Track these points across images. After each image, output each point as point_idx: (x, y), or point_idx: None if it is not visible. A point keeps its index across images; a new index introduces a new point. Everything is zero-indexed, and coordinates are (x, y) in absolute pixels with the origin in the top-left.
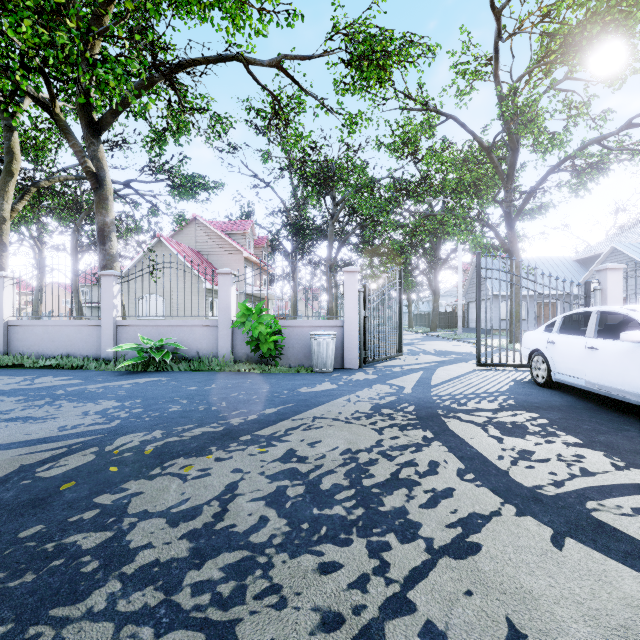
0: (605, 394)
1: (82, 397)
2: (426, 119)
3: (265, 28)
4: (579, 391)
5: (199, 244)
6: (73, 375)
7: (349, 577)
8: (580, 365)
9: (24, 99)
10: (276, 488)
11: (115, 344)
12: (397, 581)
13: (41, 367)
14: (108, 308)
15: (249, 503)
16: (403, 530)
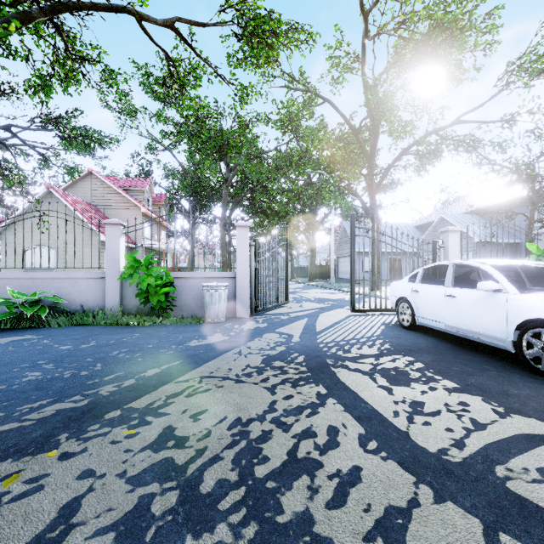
0: (462, 336)
1: None
2: (308, 98)
3: None
4: (436, 332)
5: (95, 198)
6: None
7: None
8: (440, 311)
9: None
10: (137, 501)
11: None
12: None
13: None
14: None
15: (88, 542)
16: None
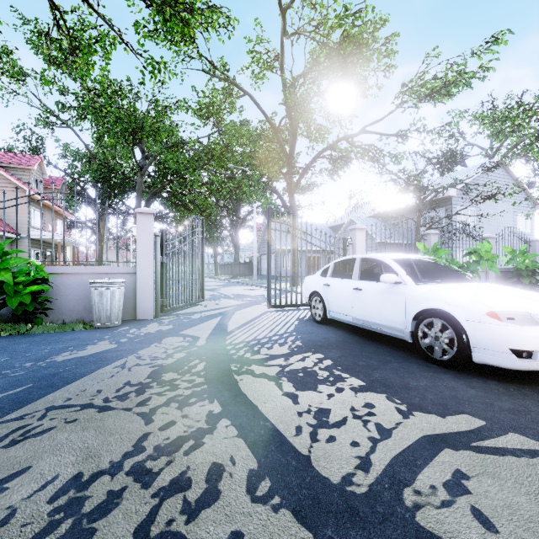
0: (368, 328)
1: None
2: (227, 86)
3: None
4: (345, 325)
5: None
6: None
7: None
8: (349, 304)
9: None
10: None
11: None
12: None
13: None
14: None
15: None
16: None
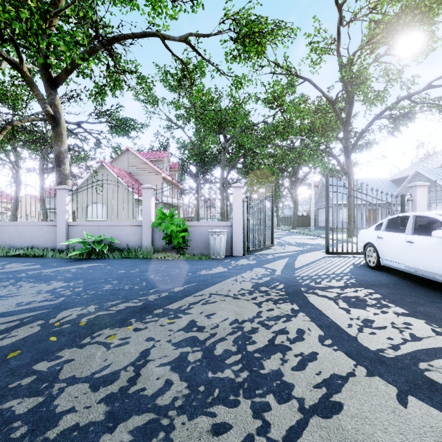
0: (420, 275)
1: (38, 279)
2: (290, 80)
3: (176, 13)
4: (399, 272)
5: (130, 167)
6: (35, 262)
7: (237, 438)
8: (401, 254)
9: (2, 62)
10: (180, 354)
11: (67, 239)
12: (277, 441)
13: (12, 256)
14: (62, 213)
15: (158, 368)
16: (280, 391)
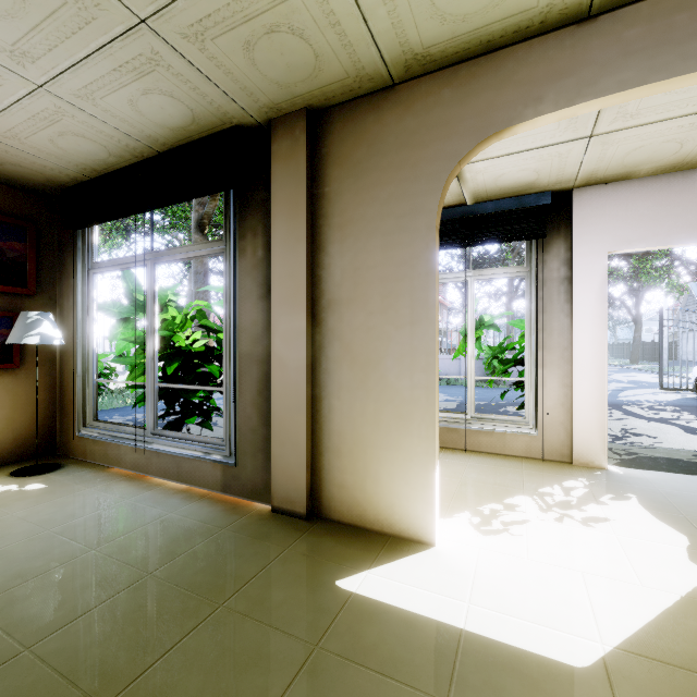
0: None
1: None
2: None
3: None
4: None
5: None
6: None
7: None
8: None
9: None
10: None
11: None
12: None
13: None
14: None
15: None
16: None
